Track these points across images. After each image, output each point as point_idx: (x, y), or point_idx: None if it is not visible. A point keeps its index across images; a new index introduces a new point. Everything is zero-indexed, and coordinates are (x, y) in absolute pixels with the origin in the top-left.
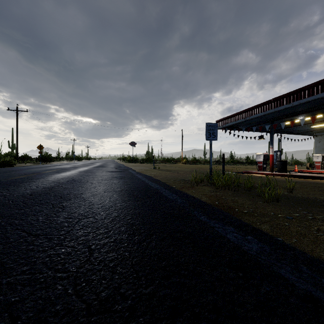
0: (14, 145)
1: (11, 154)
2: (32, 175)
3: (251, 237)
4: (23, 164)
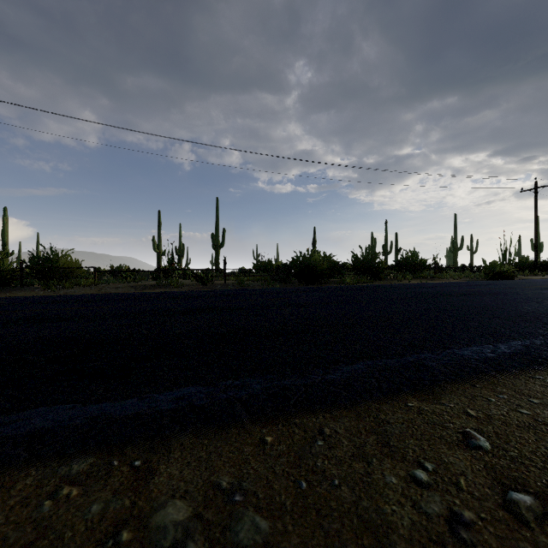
0: (540, 244)
1: (526, 261)
2: (491, 289)
3: (493, 355)
4: (537, 277)
